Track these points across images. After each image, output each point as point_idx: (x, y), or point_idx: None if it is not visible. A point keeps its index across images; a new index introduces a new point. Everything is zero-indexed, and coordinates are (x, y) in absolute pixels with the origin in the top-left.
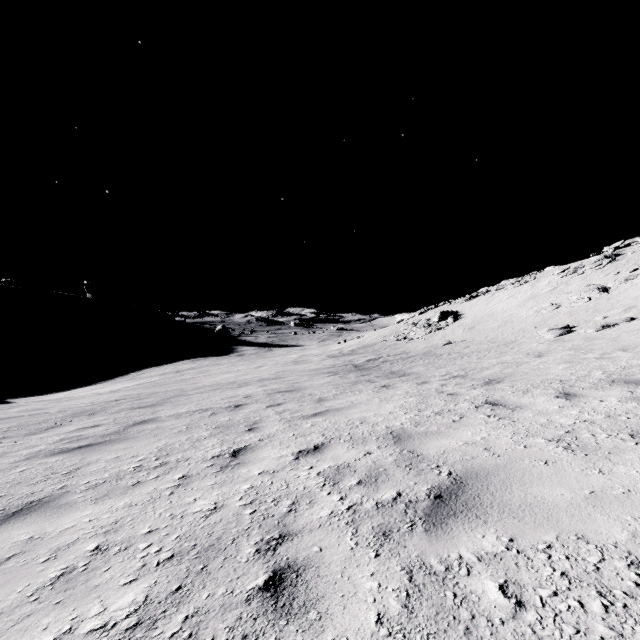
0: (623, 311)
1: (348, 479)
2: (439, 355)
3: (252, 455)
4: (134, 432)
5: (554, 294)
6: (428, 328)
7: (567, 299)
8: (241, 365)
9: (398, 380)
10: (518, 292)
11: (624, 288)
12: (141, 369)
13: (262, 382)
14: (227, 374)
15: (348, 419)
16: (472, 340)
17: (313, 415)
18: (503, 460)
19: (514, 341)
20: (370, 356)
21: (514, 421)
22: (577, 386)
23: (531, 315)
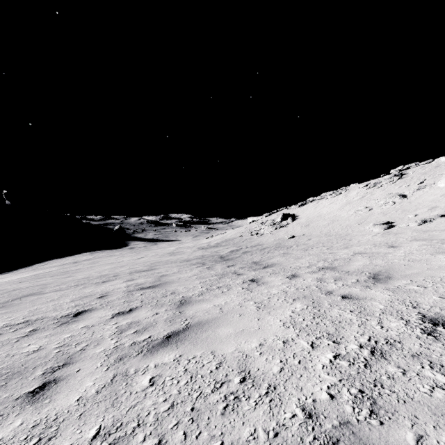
0: (429, 210)
1: None
2: (289, 246)
3: None
4: None
5: (364, 200)
6: (274, 226)
7: (375, 203)
8: (128, 256)
9: (265, 272)
10: (336, 200)
11: (418, 195)
12: (45, 261)
13: (132, 275)
14: (108, 265)
15: (217, 360)
16: (310, 234)
17: (164, 341)
18: None
19: (347, 234)
20: (232, 248)
21: None
22: None
23: (351, 215)
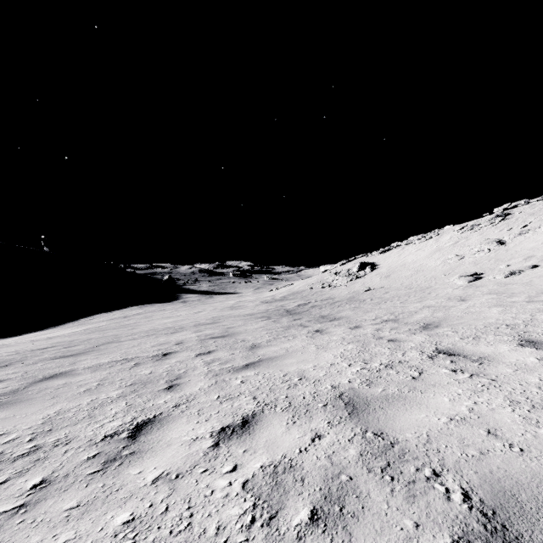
0: (524, 260)
1: (293, 504)
2: (363, 300)
3: (157, 435)
4: (33, 391)
5: (457, 247)
6: (349, 277)
7: (469, 251)
8: (183, 310)
9: (330, 324)
10: (425, 246)
11: (519, 241)
12: (91, 315)
13: (198, 327)
14: (167, 319)
15: (284, 373)
16: (389, 287)
17: (244, 367)
18: (538, 461)
19: (429, 287)
20: (300, 301)
21: (495, 380)
22: (533, 331)
23: (439, 265)
